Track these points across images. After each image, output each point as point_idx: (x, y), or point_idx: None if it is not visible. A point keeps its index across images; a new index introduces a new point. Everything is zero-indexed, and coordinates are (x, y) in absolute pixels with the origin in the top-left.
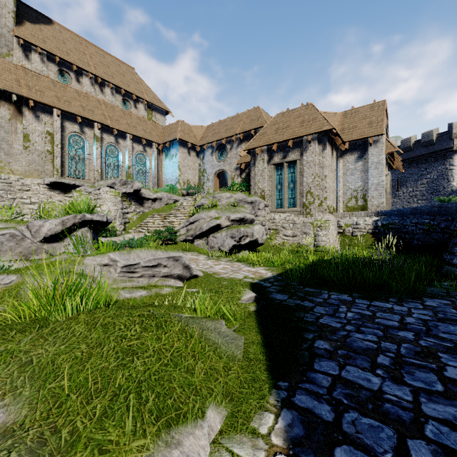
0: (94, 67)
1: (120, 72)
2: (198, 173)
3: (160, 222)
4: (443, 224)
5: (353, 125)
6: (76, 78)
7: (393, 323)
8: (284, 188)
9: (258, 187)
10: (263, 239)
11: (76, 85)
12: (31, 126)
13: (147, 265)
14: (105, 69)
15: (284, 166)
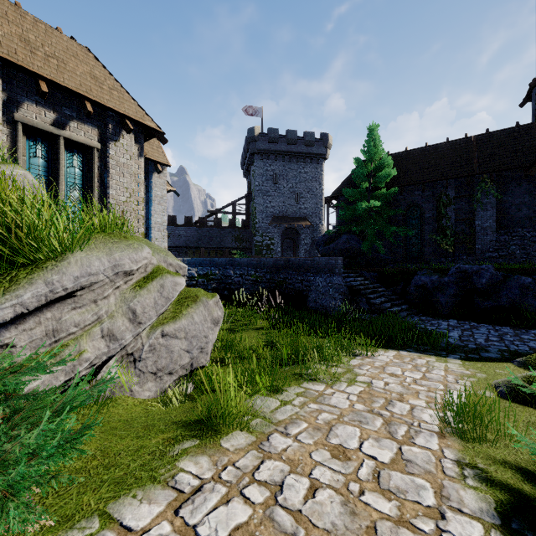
0: None
1: None
2: None
3: None
4: (268, 276)
5: None
6: None
7: (492, 338)
8: (63, 194)
9: None
10: None
11: None
12: None
13: None
14: None
15: (63, 144)
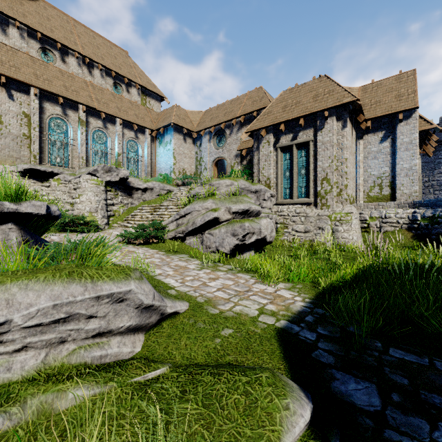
0: (82, 47)
1: (111, 54)
2: (195, 161)
3: (148, 215)
4: None
5: (375, 100)
6: (61, 58)
7: None
8: (294, 174)
9: (263, 174)
10: (272, 236)
11: (61, 65)
12: (3, 105)
13: (35, 322)
14: (94, 50)
15: (294, 148)
